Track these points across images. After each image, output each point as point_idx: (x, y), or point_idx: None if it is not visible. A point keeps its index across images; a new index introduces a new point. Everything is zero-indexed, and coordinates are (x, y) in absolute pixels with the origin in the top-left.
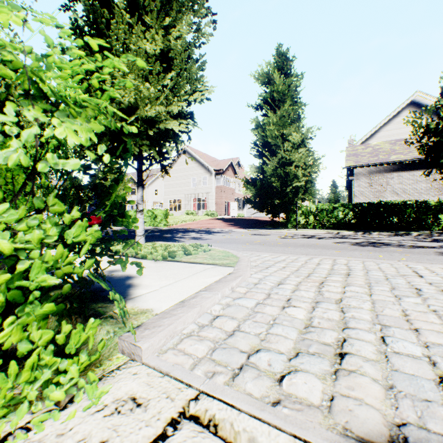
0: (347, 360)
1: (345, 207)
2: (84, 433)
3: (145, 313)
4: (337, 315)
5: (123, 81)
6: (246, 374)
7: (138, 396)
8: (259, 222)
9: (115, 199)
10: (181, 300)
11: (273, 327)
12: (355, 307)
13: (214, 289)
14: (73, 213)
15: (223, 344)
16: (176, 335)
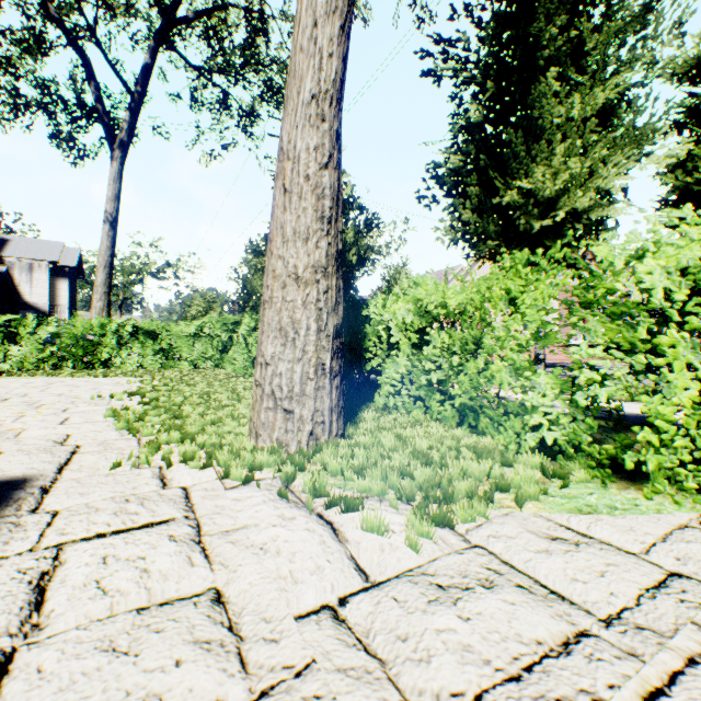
0: None
1: None
2: None
3: None
4: None
5: None
6: None
7: None
8: None
9: None
10: None
11: None
12: None
13: None
14: None
15: None
16: None
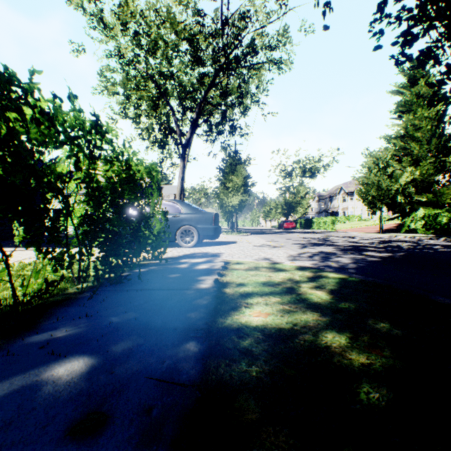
0: None
1: (448, 212)
2: None
3: None
4: None
5: None
6: None
7: None
8: None
9: None
10: None
11: None
12: None
13: None
14: None
15: None
16: None
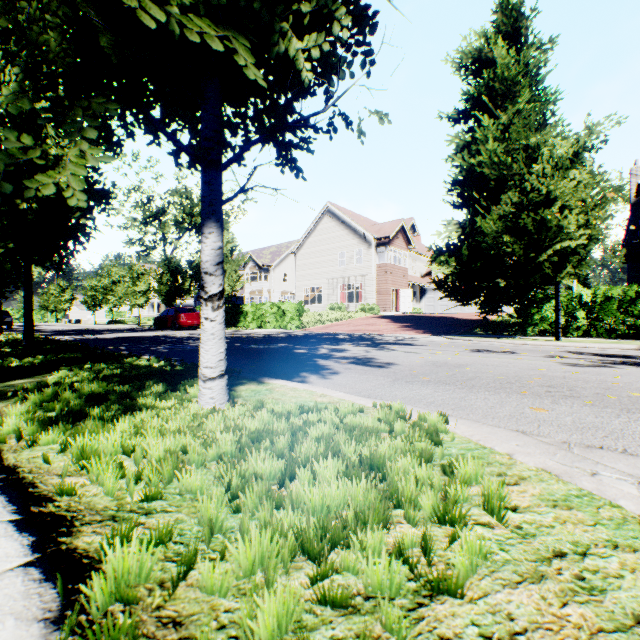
0: None
1: None
2: None
3: None
4: None
5: None
6: None
7: None
8: (458, 322)
9: None
10: None
11: None
12: None
13: None
14: None
15: None
16: None
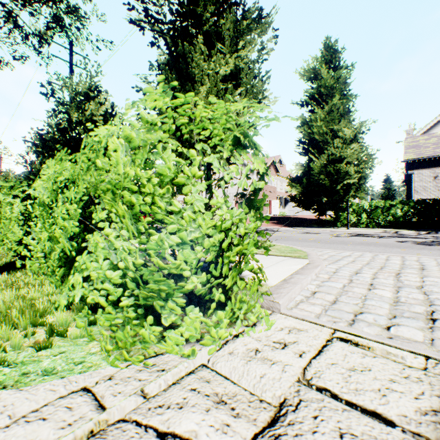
0: (439, 322)
1: (405, 204)
2: (273, 338)
3: (262, 285)
4: (421, 296)
5: (265, 125)
6: (360, 323)
7: (292, 328)
8: (304, 220)
9: (254, 204)
10: (282, 279)
11: (366, 300)
12: (437, 292)
13: (303, 274)
14: (251, 213)
15: (332, 307)
16: (291, 300)
